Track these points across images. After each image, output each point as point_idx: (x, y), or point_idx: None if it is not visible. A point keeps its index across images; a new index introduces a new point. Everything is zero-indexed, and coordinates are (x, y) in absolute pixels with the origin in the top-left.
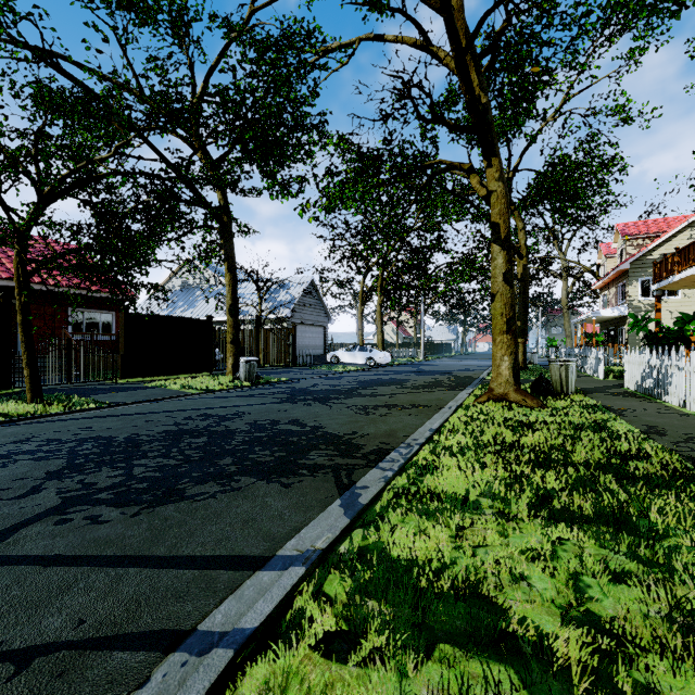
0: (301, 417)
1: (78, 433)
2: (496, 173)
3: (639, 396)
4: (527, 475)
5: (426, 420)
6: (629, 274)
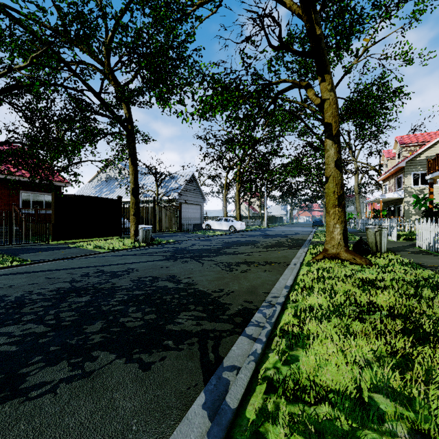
0: (178, 273)
1: None
2: (328, 85)
3: (435, 255)
4: (410, 353)
5: (279, 276)
6: (404, 169)
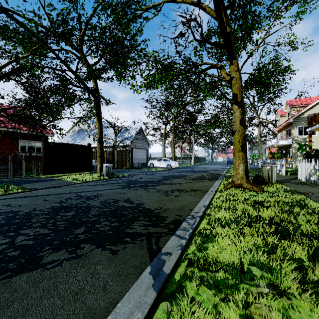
0: (131, 197)
1: (0, 209)
2: (235, 67)
3: (309, 185)
4: (277, 244)
5: (200, 199)
6: (292, 124)
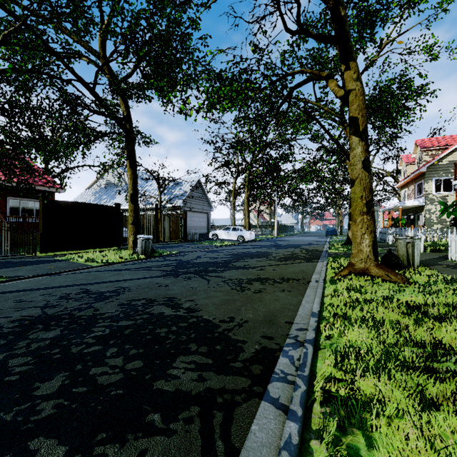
0: (178, 295)
1: None
2: (354, 74)
3: None
4: None
5: (301, 298)
6: (426, 175)
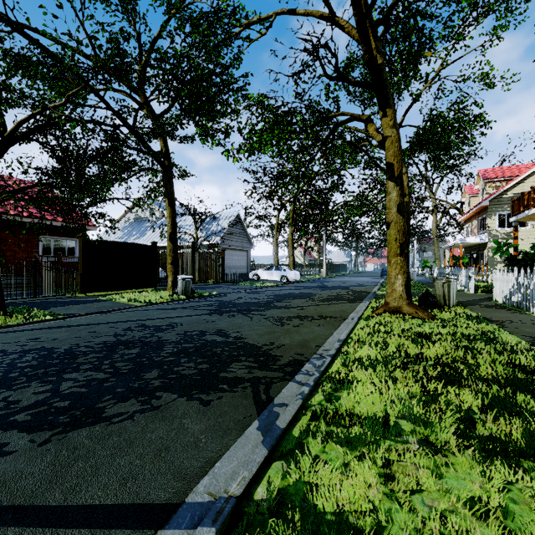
0: (225, 328)
1: (25, 344)
2: (391, 121)
3: (509, 309)
4: (440, 392)
5: (333, 331)
6: (488, 209)
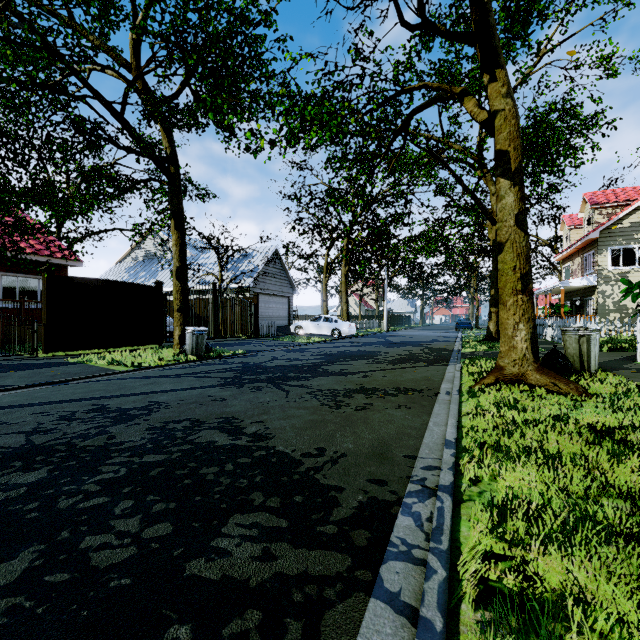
0: (240, 413)
1: None
2: (503, 87)
3: None
4: None
5: (426, 418)
6: (598, 243)
